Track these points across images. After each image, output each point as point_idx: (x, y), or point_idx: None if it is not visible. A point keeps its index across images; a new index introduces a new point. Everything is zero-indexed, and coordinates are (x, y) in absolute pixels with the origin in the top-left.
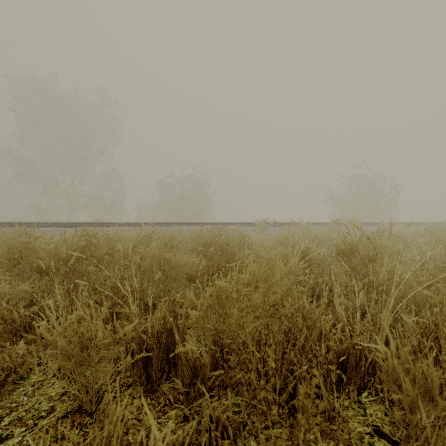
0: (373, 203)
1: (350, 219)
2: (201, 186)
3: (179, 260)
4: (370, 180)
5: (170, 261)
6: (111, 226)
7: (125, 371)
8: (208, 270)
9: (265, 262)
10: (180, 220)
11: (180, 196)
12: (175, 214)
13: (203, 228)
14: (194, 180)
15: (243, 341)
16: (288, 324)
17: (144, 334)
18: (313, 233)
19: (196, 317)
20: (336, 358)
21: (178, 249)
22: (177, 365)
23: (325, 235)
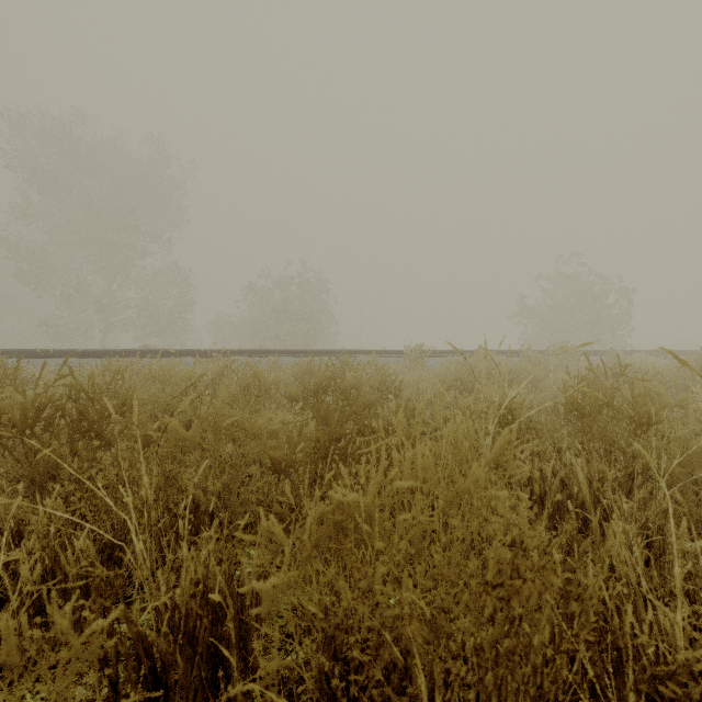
0: (592, 319)
1: (560, 344)
2: (314, 292)
3: (261, 424)
4: (585, 282)
5: (243, 427)
6: (165, 355)
7: (117, 699)
8: (319, 448)
9: (448, 442)
10: (282, 346)
11: (282, 307)
12: (274, 338)
13: (316, 359)
14: (303, 282)
15: (402, 667)
16: (542, 651)
17: (165, 609)
18: (503, 367)
19: (278, 592)
20: (637, 694)
21: (268, 397)
22: (235, 698)
23: (525, 371)
